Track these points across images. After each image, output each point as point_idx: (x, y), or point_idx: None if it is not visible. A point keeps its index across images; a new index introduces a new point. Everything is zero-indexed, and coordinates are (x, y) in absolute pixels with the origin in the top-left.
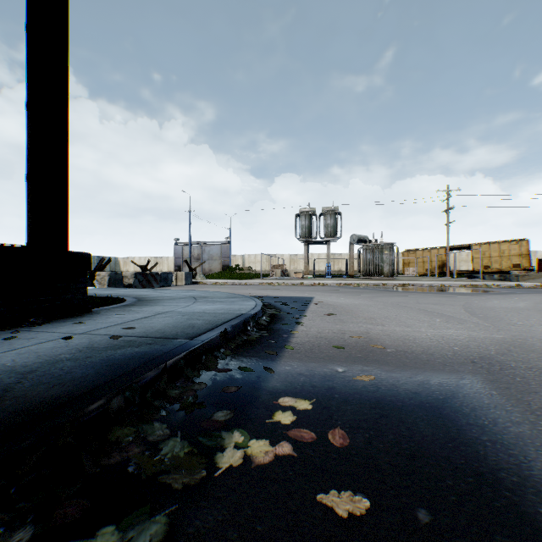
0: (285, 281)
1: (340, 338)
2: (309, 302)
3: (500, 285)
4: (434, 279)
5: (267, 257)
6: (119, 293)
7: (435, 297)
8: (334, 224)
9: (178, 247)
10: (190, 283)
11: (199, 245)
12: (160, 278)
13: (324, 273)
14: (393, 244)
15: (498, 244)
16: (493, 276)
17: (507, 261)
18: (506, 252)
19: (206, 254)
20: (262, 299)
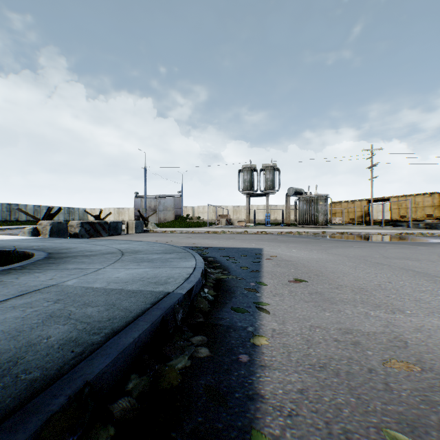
0: (230, 229)
1: (367, 369)
2: (260, 257)
3: (435, 234)
4: (362, 227)
5: (213, 208)
6: (45, 245)
7: (393, 248)
8: (273, 179)
9: (137, 200)
10: (141, 231)
11: (155, 197)
12: (109, 227)
13: (262, 221)
14: (327, 196)
15: (413, 196)
16: (418, 225)
17: (421, 211)
18: (420, 204)
19: (161, 205)
20: (206, 251)
